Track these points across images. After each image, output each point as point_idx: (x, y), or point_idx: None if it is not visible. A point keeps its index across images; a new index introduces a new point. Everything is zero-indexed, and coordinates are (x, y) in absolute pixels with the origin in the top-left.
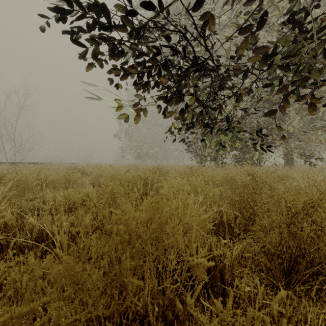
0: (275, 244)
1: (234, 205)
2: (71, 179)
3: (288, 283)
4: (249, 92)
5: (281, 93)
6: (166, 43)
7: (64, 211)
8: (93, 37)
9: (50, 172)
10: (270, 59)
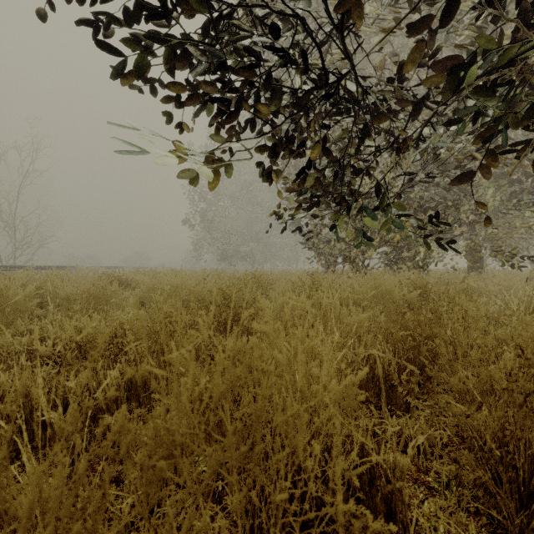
0: (495, 433)
1: (395, 344)
2: (100, 294)
3: (526, 519)
4: (417, 140)
5: (477, 140)
6: (269, 40)
7: (77, 357)
8: (136, 37)
9: (64, 283)
10: (458, 77)
